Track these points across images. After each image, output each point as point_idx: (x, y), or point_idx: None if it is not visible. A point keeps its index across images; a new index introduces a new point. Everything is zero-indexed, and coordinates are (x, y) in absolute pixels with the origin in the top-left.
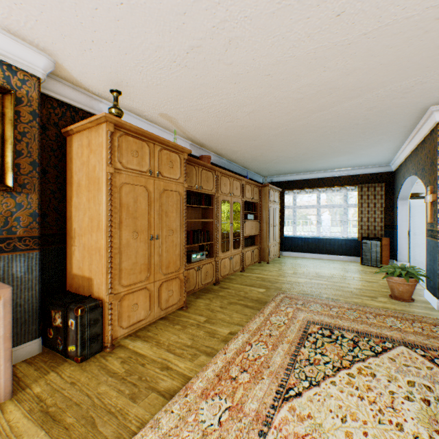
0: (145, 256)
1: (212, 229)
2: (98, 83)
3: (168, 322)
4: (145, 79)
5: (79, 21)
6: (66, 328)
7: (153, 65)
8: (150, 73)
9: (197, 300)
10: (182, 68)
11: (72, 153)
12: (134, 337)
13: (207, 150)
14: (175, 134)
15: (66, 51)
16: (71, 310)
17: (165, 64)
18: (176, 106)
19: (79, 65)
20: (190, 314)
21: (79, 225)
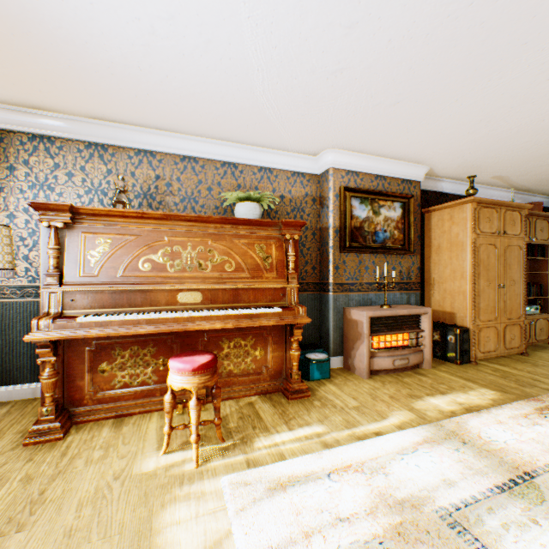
0: (493, 301)
1: (545, 282)
2: (449, 171)
3: (512, 359)
4: (496, 160)
5: (468, 147)
6: (444, 342)
7: (512, 151)
8: (504, 156)
9: (534, 352)
10: (542, 146)
11: (429, 225)
12: (486, 361)
13: (531, 194)
14: (497, 187)
15: (442, 162)
16: (449, 330)
17: (524, 148)
18: (515, 169)
19: (445, 166)
20: (534, 359)
21: (437, 275)
